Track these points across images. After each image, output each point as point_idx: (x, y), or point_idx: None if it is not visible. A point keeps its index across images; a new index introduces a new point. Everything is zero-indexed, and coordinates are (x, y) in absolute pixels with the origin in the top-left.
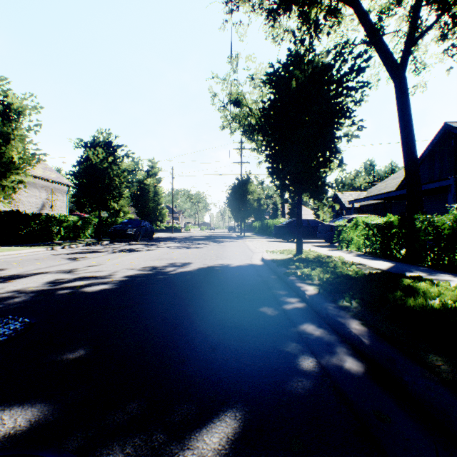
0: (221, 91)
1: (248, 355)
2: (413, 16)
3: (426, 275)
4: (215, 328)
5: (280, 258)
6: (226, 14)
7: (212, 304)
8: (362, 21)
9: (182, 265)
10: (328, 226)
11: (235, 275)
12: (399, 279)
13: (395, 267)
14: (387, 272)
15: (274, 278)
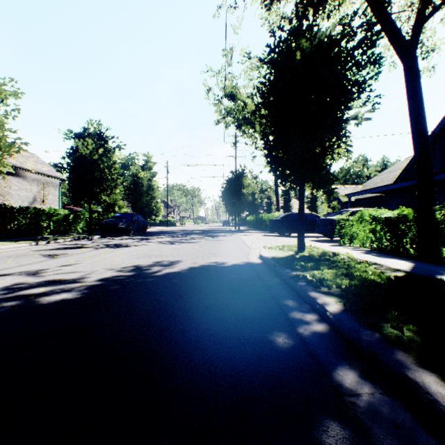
0: (216, 85)
1: None
2: None
3: None
4: (201, 378)
5: (280, 256)
6: None
7: (200, 326)
8: None
9: (170, 264)
10: (328, 220)
11: (230, 278)
12: (443, 288)
13: (418, 267)
14: (418, 276)
15: (278, 282)
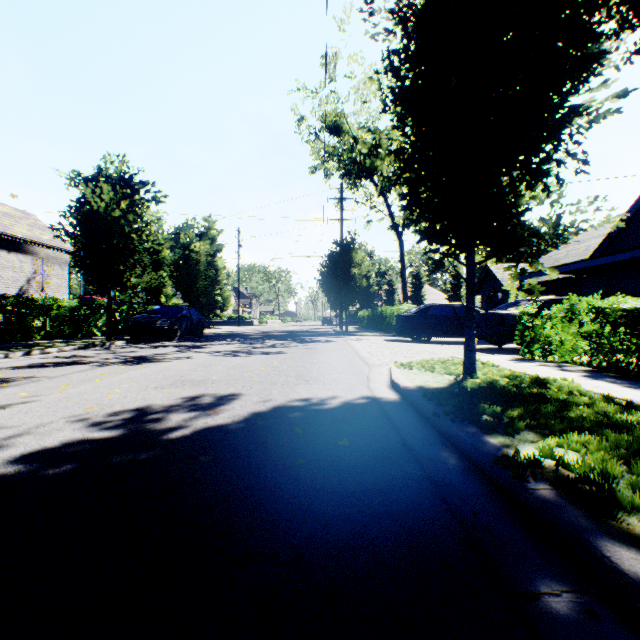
0: (311, 112)
1: None
2: None
3: None
4: None
5: (435, 385)
6: None
7: None
8: None
9: (214, 403)
10: (496, 316)
11: (339, 451)
12: None
13: None
14: None
15: (457, 468)
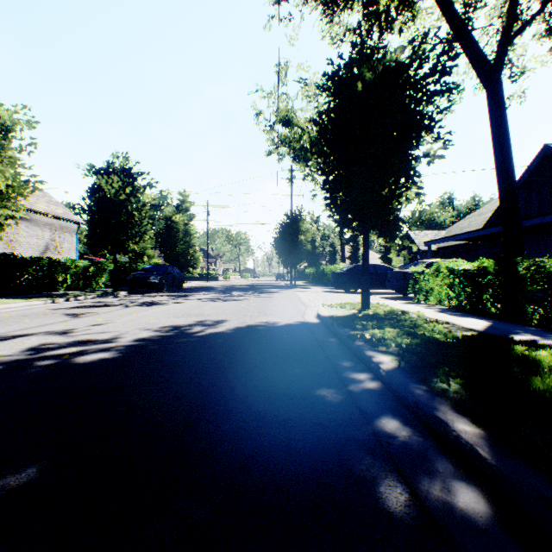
0: (267, 107)
1: (298, 479)
2: (510, 5)
3: (540, 338)
4: (249, 425)
5: (341, 315)
6: (272, 5)
7: (248, 383)
8: (445, 12)
9: (214, 323)
10: (400, 273)
11: (282, 339)
12: (508, 346)
13: (494, 327)
14: (487, 335)
15: (334, 343)
